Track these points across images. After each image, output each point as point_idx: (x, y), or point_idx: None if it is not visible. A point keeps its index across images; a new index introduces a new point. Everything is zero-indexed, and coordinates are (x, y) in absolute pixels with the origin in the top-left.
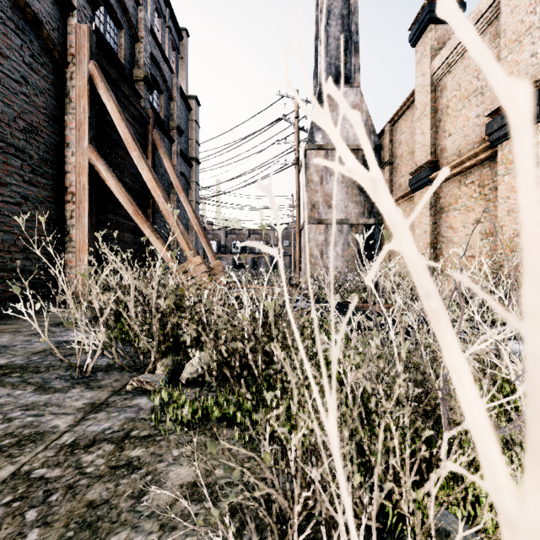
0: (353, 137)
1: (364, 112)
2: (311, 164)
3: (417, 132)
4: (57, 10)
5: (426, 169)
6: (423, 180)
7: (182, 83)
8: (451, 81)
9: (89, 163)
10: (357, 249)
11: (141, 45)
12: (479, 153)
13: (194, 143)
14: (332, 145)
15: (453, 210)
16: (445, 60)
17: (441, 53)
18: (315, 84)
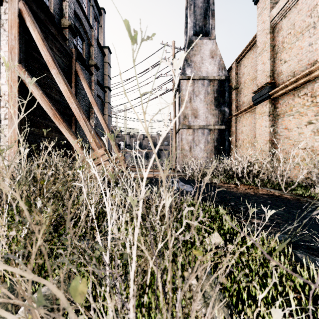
0: (211, 72)
1: (218, 55)
2: (183, 89)
3: (258, 63)
4: None
5: (266, 87)
6: (264, 95)
7: (101, 42)
8: (286, 23)
9: (18, 78)
10: (213, 145)
11: (67, 3)
12: (313, 71)
13: (107, 77)
14: (197, 76)
15: (288, 116)
16: (281, 8)
17: (279, 4)
18: (186, 38)
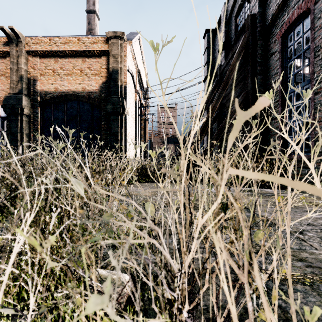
0: None
1: None
2: None
3: None
4: None
5: None
6: None
7: None
8: None
9: None
10: None
11: None
12: None
13: None
14: None
15: None
16: None
17: None
18: None
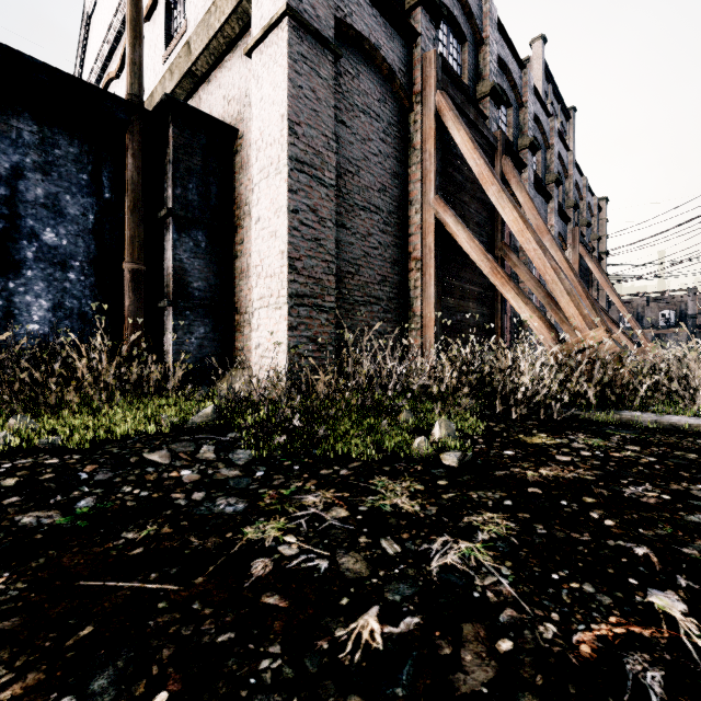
0: None
1: None
2: None
3: None
4: (565, 227)
5: None
6: None
7: None
8: None
9: None
10: None
11: (584, 202)
12: None
13: (604, 239)
14: None
15: None
16: None
17: None
18: None
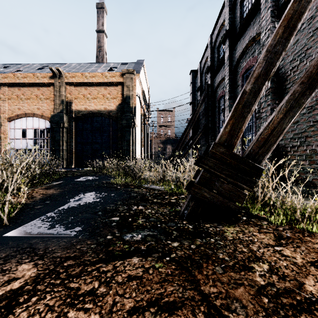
0: None
1: None
2: None
3: None
4: None
5: None
6: None
7: None
8: None
9: None
10: None
11: None
12: None
13: None
14: None
15: None
16: None
17: None
18: None
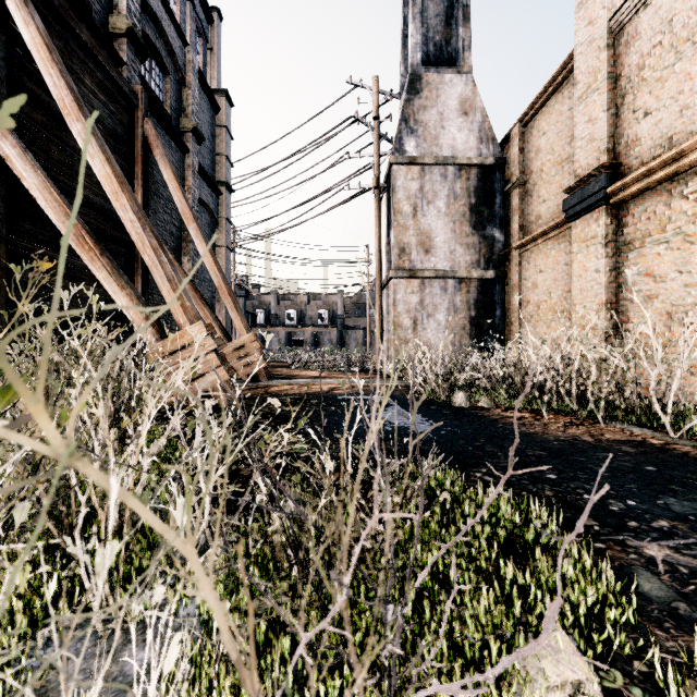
0: (462, 147)
1: (478, 110)
2: (399, 187)
3: (577, 122)
4: None
5: (600, 177)
6: (594, 196)
7: (212, 85)
8: (651, 20)
9: None
10: (468, 316)
11: None
12: None
13: (223, 160)
14: (430, 157)
15: (654, 244)
16: None
17: None
18: (404, 73)
